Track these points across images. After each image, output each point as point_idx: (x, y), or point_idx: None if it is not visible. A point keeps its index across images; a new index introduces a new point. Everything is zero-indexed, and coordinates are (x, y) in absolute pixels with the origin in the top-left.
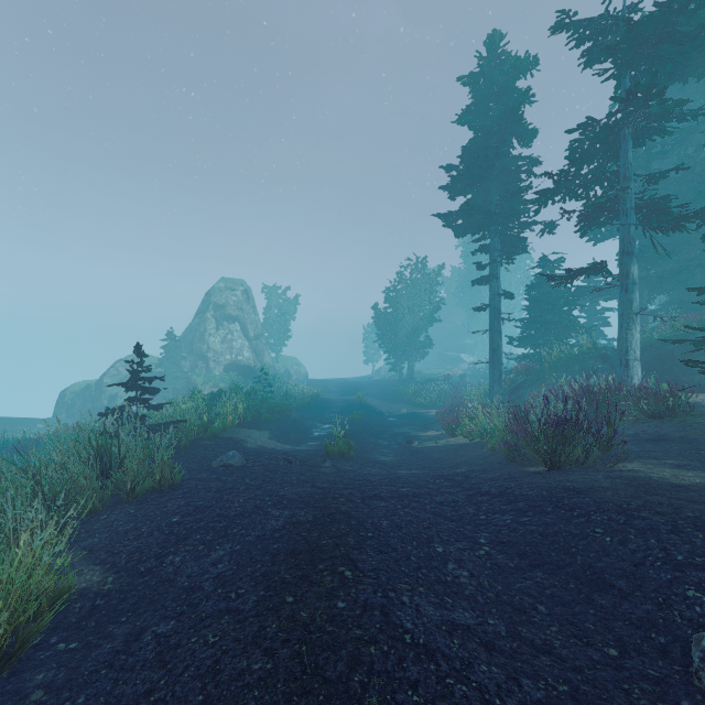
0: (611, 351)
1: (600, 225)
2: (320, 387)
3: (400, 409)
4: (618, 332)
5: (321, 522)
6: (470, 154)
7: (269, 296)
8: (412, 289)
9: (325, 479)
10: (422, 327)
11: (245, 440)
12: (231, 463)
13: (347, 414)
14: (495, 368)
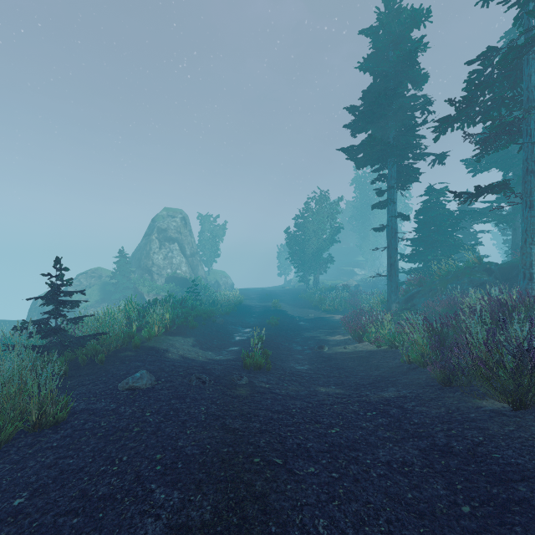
0: (495, 266)
1: (503, 146)
2: (242, 295)
3: (308, 314)
4: (521, 246)
5: (222, 528)
6: (371, 95)
7: (203, 223)
8: (317, 216)
9: (238, 411)
10: (325, 247)
11: (166, 349)
12: (138, 385)
13: (264, 319)
14: (392, 280)
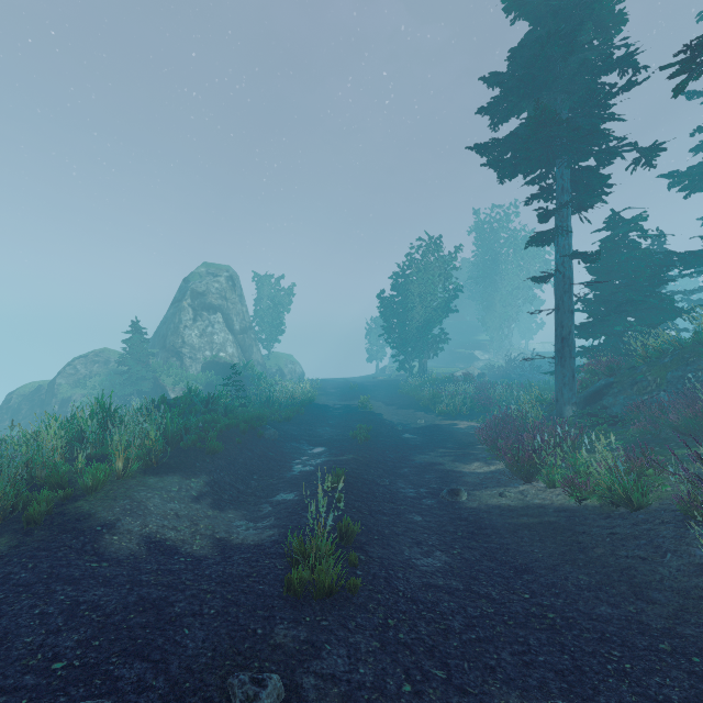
0: None
1: None
2: (316, 388)
3: (416, 419)
4: None
5: None
6: (530, 48)
7: (260, 286)
8: (424, 274)
9: None
10: (435, 319)
11: (114, 522)
12: None
13: (347, 428)
14: (565, 365)
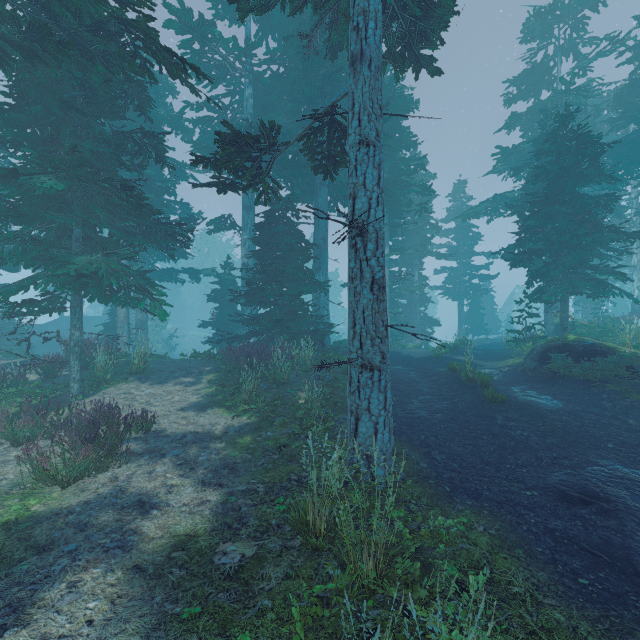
0: None
1: None
2: None
3: None
4: None
5: None
6: None
7: None
8: None
9: None
10: None
11: None
12: None
13: None
14: None
